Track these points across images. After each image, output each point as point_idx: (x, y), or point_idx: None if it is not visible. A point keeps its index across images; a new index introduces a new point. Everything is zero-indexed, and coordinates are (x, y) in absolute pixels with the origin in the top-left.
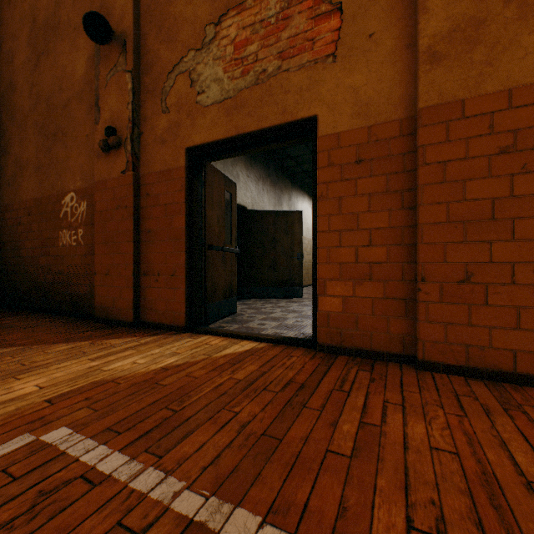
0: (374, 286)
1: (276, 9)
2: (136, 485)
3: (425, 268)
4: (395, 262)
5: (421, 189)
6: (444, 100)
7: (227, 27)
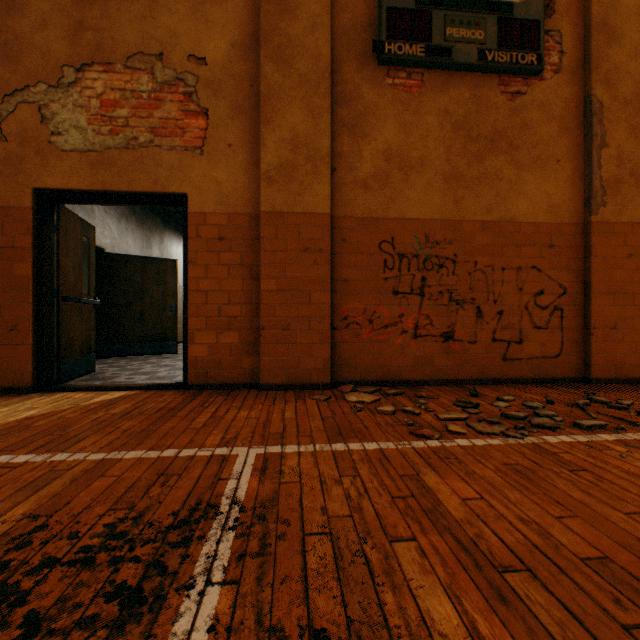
0: (232, 334)
1: (149, 88)
2: (53, 459)
3: (265, 321)
4: (247, 316)
5: (262, 267)
6: (275, 210)
7: (92, 79)
